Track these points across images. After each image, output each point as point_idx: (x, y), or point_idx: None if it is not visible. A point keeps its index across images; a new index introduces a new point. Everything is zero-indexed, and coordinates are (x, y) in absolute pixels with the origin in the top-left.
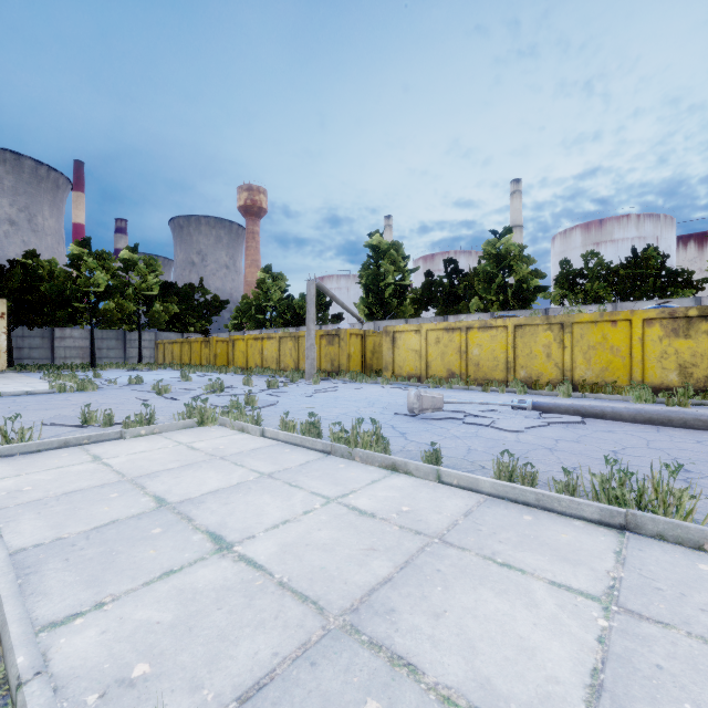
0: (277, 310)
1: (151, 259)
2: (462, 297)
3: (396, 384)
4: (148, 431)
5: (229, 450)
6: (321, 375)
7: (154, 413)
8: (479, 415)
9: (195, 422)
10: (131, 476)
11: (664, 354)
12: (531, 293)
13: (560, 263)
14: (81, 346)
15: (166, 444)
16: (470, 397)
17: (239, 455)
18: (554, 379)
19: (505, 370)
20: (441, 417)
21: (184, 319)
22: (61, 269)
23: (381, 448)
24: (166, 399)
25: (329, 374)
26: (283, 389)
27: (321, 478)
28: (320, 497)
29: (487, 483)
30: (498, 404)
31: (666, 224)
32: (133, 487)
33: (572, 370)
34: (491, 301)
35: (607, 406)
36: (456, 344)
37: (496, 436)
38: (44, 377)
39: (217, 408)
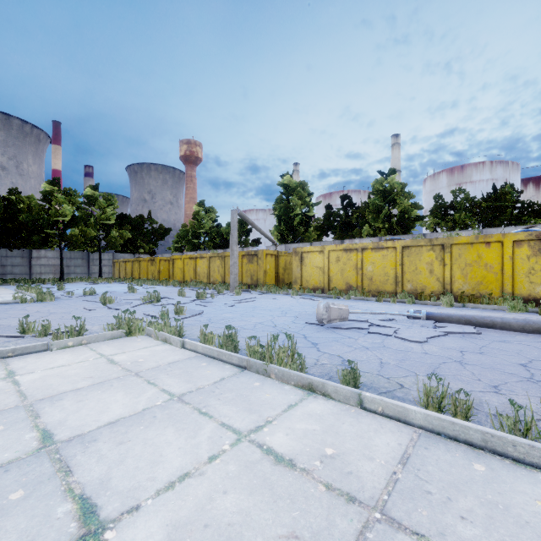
0: (208, 235)
1: (109, 195)
2: (355, 225)
3: (304, 295)
4: (76, 343)
5: (147, 364)
6: (242, 287)
7: (84, 324)
8: (381, 325)
9: (123, 332)
10: (32, 399)
11: (531, 270)
12: (411, 222)
13: (434, 198)
14: (53, 264)
15: (88, 356)
16: (368, 307)
17: (155, 370)
18: (436, 291)
19: (394, 283)
20: (348, 327)
21: (135, 243)
22: (36, 202)
23: (296, 365)
24: (108, 309)
25: (249, 286)
26: (210, 300)
27: (234, 402)
28: (230, 431)
29: (418, 415)
30: (395, 314)
31: (513, 168)
32: (26, 415)
33: (451, 283)
34: (378, 228)
35: (497, 317)
36: (353, 262)
37: (402, 347)
38: (16, 289)
39: (149, 318)
